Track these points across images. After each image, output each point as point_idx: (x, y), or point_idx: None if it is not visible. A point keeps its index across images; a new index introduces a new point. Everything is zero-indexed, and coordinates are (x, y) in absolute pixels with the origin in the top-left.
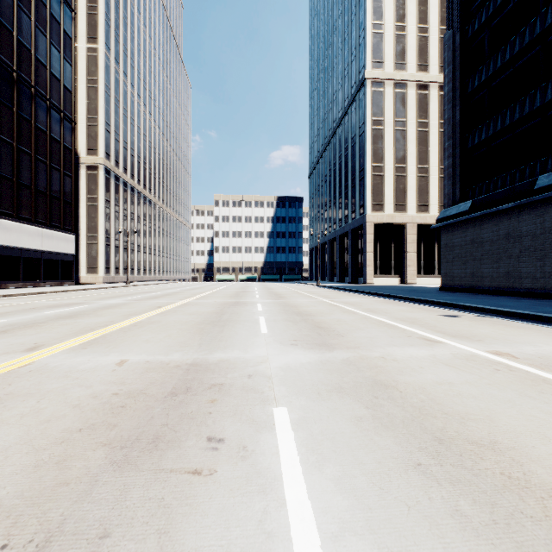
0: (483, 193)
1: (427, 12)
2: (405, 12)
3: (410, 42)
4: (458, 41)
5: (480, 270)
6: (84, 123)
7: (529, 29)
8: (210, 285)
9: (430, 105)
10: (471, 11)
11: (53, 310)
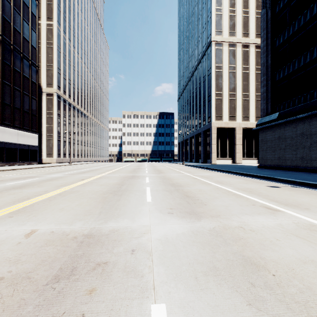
0: (286, 108)
1: (248, 2)
2: (235, 2)
3: (238, 20)
4: (269, 15)
5: (284, 155)
6: (45, 68)
7: (316, 5)
8: (119, 164)
9: (250, 57)
10: None
11: (13, 181)
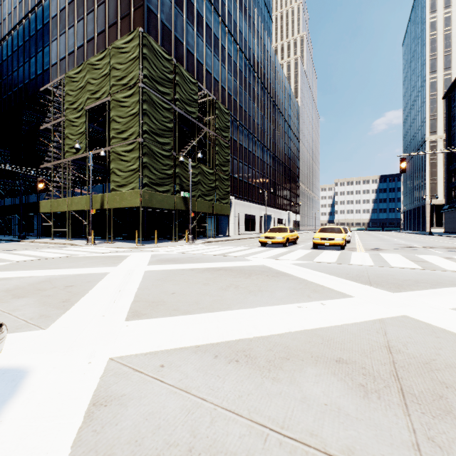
0: (452, 203)
1: None
2: None
3: None
4: (447, 153)
5: (449, 226)
6: None
7: None
8: None
9: None
10: (452, 144)
11: None
